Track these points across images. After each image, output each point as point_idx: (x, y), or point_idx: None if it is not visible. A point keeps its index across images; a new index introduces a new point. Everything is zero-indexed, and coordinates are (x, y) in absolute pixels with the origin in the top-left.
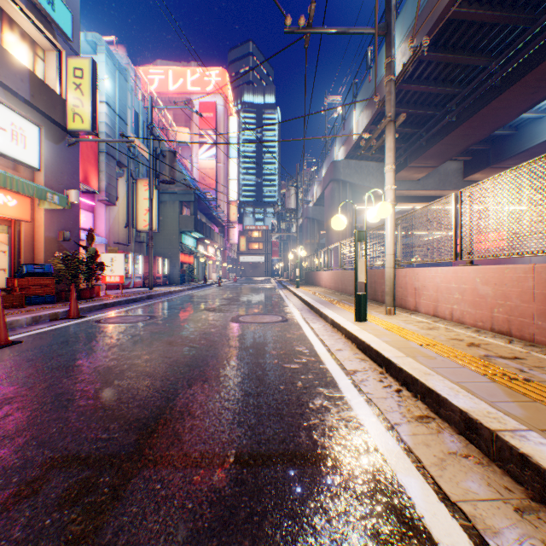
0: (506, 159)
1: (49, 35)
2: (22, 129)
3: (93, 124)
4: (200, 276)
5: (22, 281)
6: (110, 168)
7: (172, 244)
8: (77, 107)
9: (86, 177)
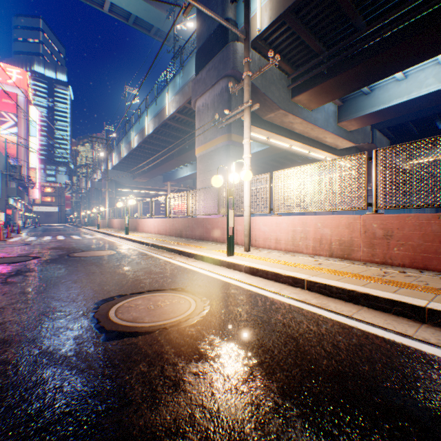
0: (171, 181)
1: None
2: None
3: None
4: (12, 223)
5: None
6: None
7: (2, 203)
8: None
9: None
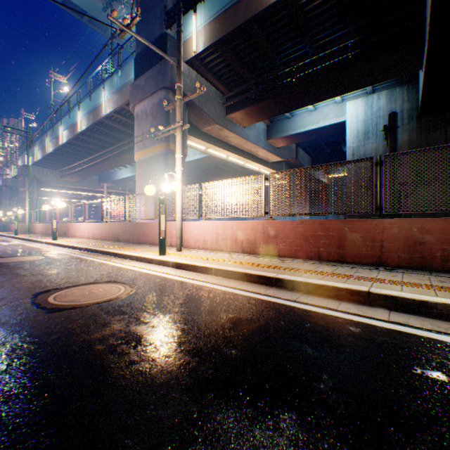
0: (109, 182)
1: None
2: None
3: None
4: None
5: None
6: None
7: None
8: None
9: None
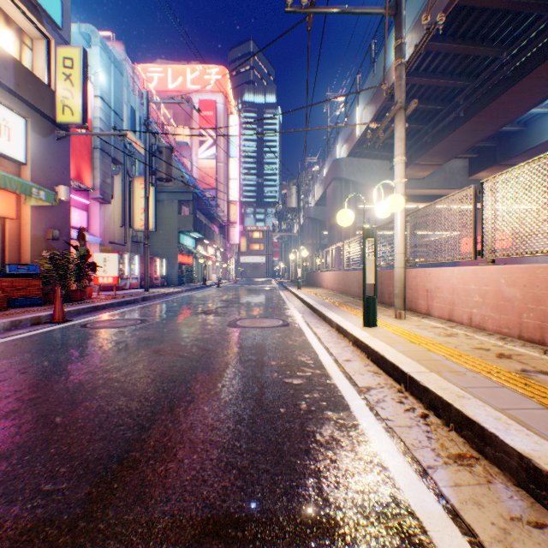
0: (514, 156)
1: (37, 22)
2: (6, 120)
3: (84, 116)
4: (199, 277)
5: (5, 283)
6: (105, 165)
7: (170, 244)
8: (66, 98)
9: (79, 173)
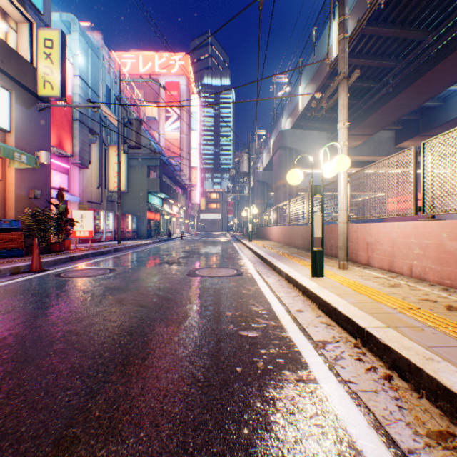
0: (434, 127)
1: (20, 6)
2: None
3: (62, 90)
4: (165, 231)
5: None
6: (83, 135)
7: (140, 203)
8: (47, 74)
9: (60, 141)
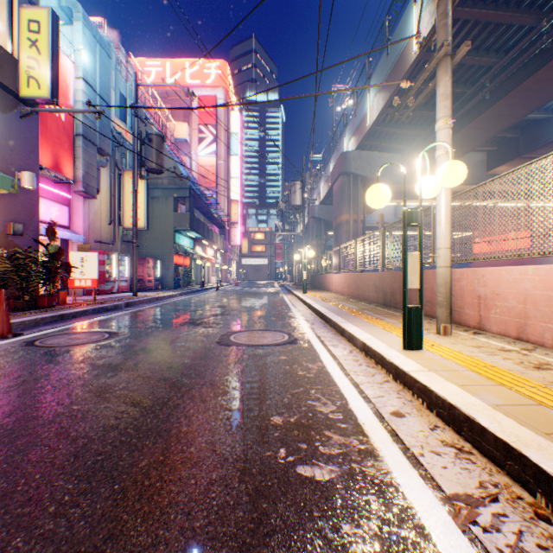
0: (540, 147)
1: None
2: None
3: (52, 90)
4: (198, 280)
5: None
6: (88, 155)
7: (165, 244)
8: (32, 68)
9: (57, 163)
